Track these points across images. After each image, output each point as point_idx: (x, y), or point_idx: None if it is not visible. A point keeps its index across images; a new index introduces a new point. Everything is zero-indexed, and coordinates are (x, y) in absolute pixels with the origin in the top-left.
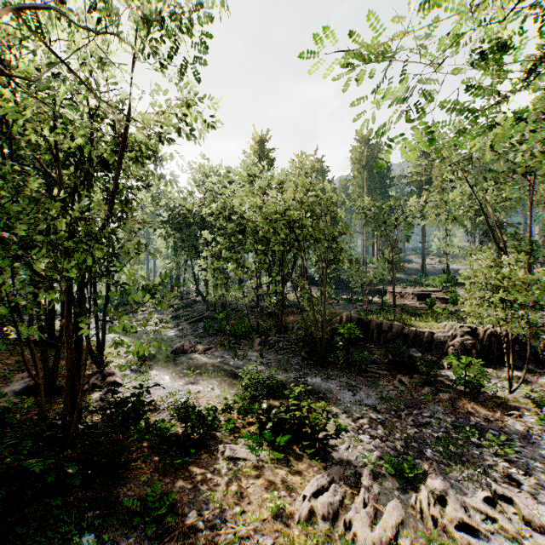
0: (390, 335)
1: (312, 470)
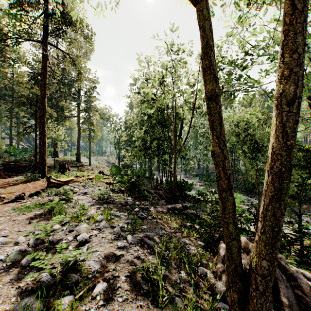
0: None
1: None
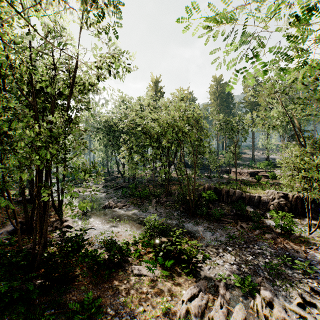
0: (234, 197)
1: (188, 283)
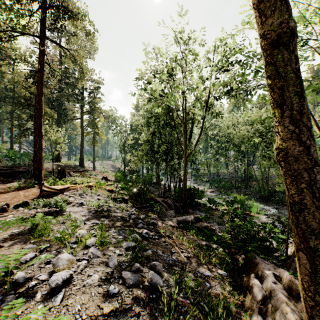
0: None
1: None
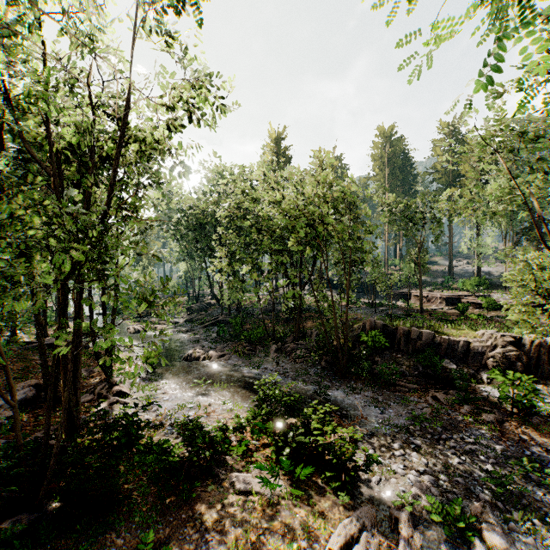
0: (419, 343)
1: (338, 510)
